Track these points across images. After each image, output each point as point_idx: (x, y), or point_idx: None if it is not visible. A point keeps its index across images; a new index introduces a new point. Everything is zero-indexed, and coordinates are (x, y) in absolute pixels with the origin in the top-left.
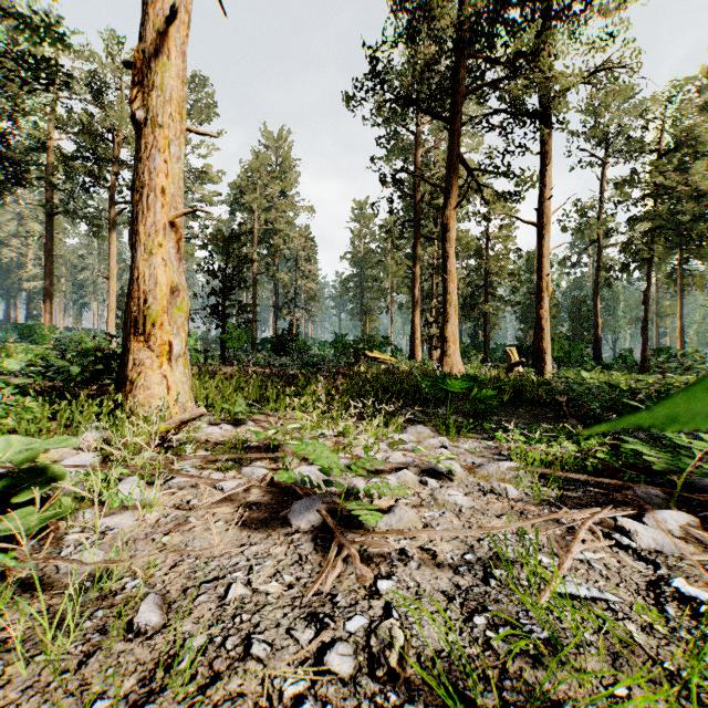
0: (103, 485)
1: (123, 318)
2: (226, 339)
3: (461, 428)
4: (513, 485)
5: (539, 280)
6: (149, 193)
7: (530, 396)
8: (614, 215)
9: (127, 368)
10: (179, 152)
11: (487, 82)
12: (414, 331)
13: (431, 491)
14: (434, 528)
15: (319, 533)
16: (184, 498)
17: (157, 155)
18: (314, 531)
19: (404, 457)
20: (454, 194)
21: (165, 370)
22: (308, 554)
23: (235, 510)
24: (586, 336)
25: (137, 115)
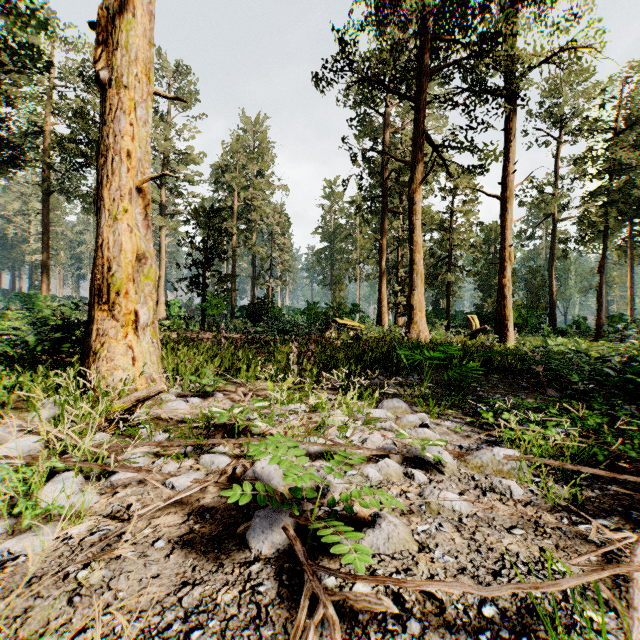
0: (22, 489)
1: None
2: (205, 306)
3: (438, 400)
4: (514, 478)
5: (501, 250)
6: (114, 156)
7: (500, 364)
8: (569, 190)
9: (91, 339)
10: (147, 115)
11: (452, 62)
12: (381, 299)
13: (420, 489)
14: (432, 551)
15: (285, 562)
16: (125, 500)
17: (123, 117)
18: (279, 558)
19: (382, 438)
20: (420, 169)
21: (130, 340)
22: (268, 604)
23: (183, 520)
24: (541, 304)
25: (102, 75)
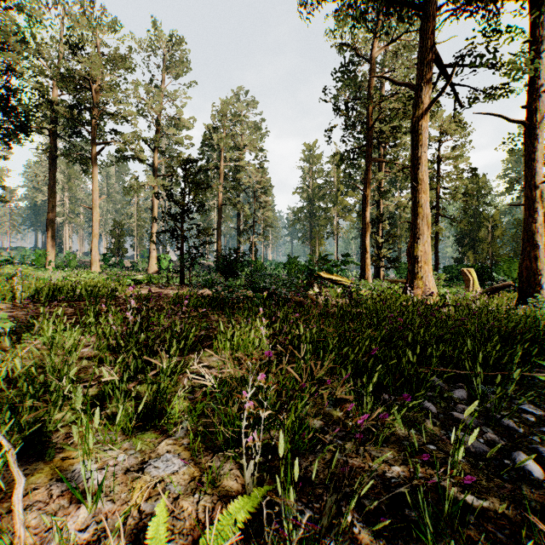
0: None
1: (115, 244)
2: (182, 260)
3: None
4: None
5: (529, 188)
6: None
7: None
8: None
9: None
10: None
11: None
12: (364, 252)
13: None
14: None
15: None
16: None
17: None
18: None
19: None
20: (426, 90)
21: None
22: None
23: None
24: None
25: None
